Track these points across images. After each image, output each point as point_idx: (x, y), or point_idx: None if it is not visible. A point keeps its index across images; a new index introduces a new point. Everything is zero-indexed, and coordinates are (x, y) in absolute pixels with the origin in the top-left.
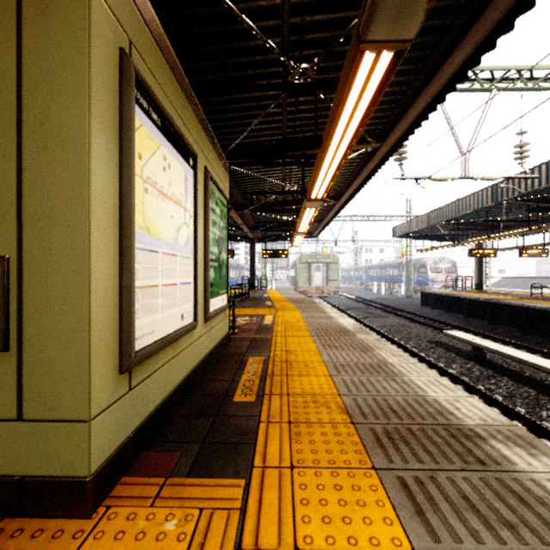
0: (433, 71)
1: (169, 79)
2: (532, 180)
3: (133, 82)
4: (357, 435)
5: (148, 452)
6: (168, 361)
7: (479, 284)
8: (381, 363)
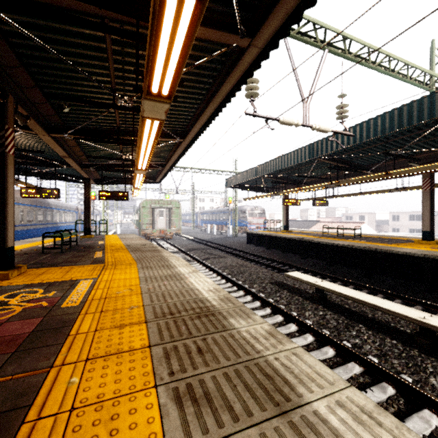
0: None
1: None
2: (342, 141)
3: None
4: None
5: None
6: None
7: (286, 226)
8: None
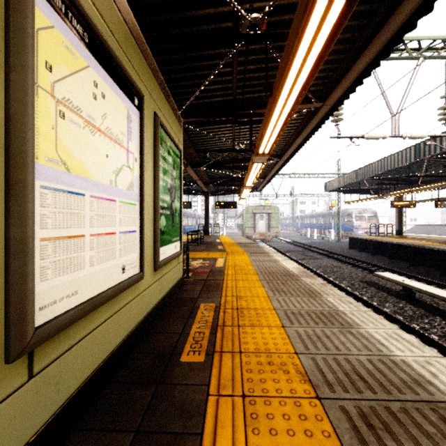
0: (379, 26)
1: None
2: None
3: None
4: (328, 419)
5: None
6: (103, 322)
7: (399, 231)
8: (332, 310)
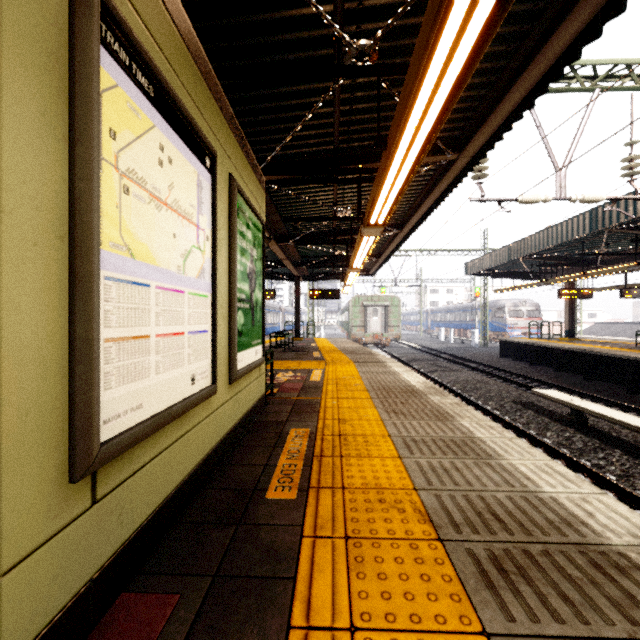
0: (532, 53)
1: (171, 35)
2: None
3: (96, 9)
4: (450, 563)
5: (128, 594)
6: (170, 445)
7: (570, 331)
8: (466, 437)
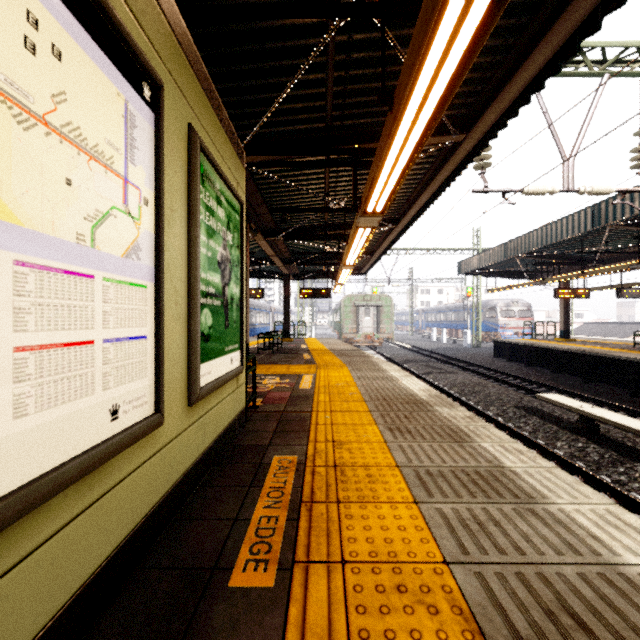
0: (562, 3)
1: None
2: None
3: None
4: None
5: None
6: (60, 528)
7: (565, 332)
8: (493, 467)
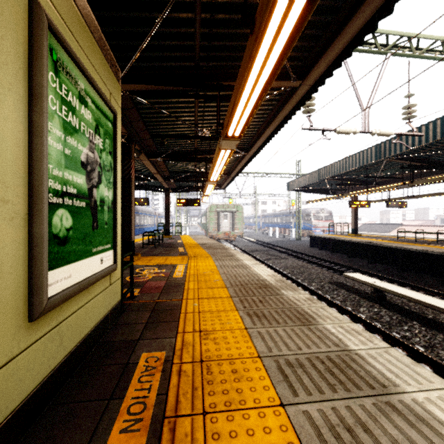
0: None
1: None
2: (412, 140)
3: None
4: None
5: None
6: None
7: (355, 229)
8: (342, 352)
